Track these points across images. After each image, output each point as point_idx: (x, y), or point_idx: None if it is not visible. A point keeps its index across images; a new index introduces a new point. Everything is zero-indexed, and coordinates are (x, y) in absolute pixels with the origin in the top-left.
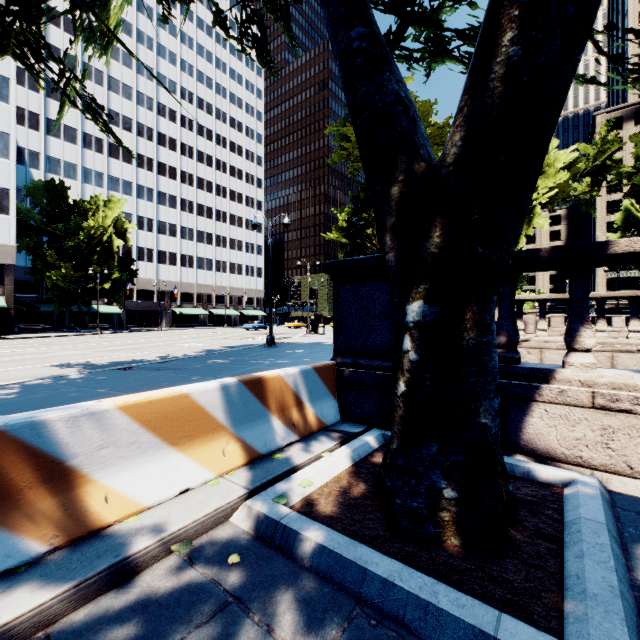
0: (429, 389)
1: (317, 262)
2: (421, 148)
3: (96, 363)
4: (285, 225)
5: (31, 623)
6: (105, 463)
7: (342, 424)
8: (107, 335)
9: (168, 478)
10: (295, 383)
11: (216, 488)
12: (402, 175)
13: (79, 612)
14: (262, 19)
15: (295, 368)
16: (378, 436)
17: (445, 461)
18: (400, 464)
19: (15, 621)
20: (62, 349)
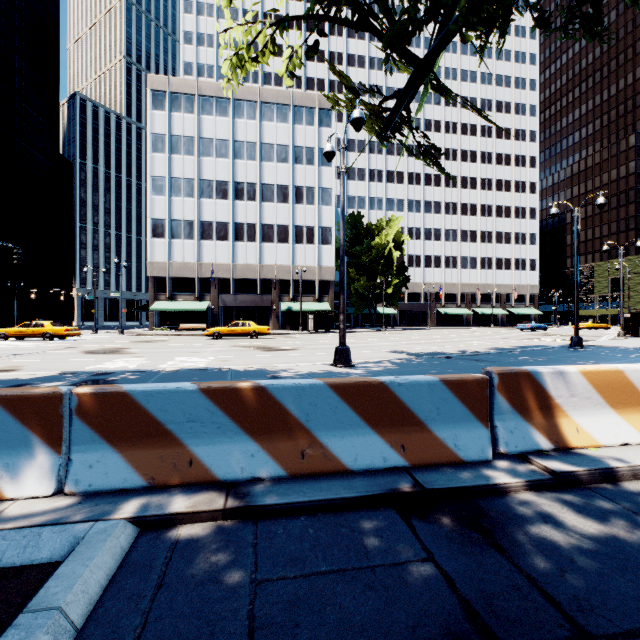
0: None
1: (637, 243)
2: None
3: (413, 352)
4: (598, 206)
5: (577, 478)
6: (573, 407)
7: None
8: (391, 332)
9: (612, 430)
10: None
11: None
12: None
13: (598, 485)
14: None
15: None
16: None
17: None
18: None
19: (571, 473)
20: (375, 341)
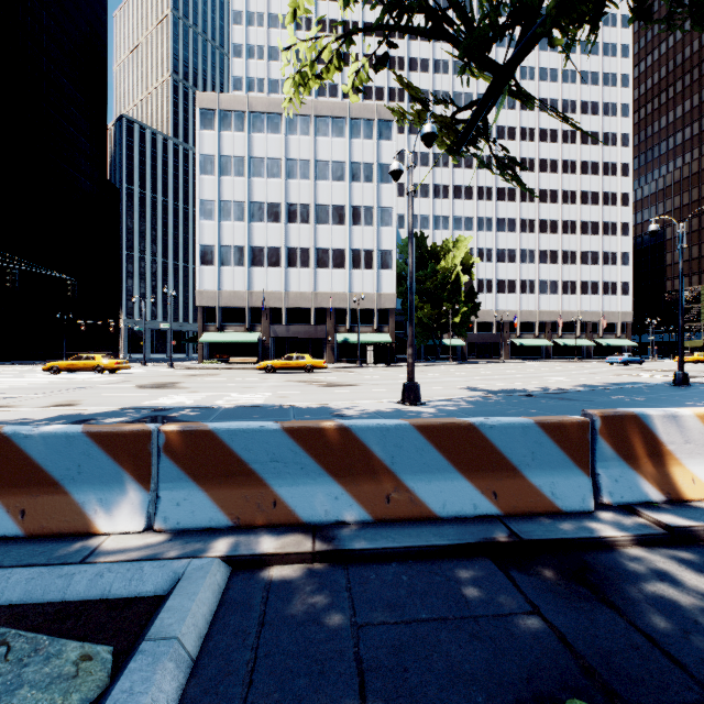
0: None
1: None
2: None
3: (487, 389)
4: None
5: (695, 534)
6: (688, 454)
7: None
8: (459, 366)
9: None
10: None
11: None
12: None
13: None
14: None
15: None
16: None
17: None
18: None
19: (688, 528)
20: (442, 376)
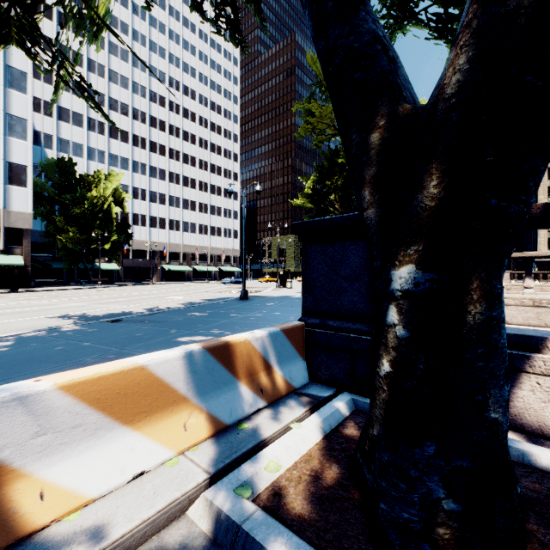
0: (423, 373)
1: (285, 225)
2: (404, 90)
3: (91, 315)
4: (257, 192)
5: None
6: (42, 452)
7: (311, 386)
8: (107, 288)
9: (120, 462)
10: (263, 346)
11: (174, 470)
12: (383, 119)
13: None
14: (235, 1)
15: (263, 331)
16: (348, 401)
17: (445, 466)
18: (385, 460)
19: None
20: (66, 301)
